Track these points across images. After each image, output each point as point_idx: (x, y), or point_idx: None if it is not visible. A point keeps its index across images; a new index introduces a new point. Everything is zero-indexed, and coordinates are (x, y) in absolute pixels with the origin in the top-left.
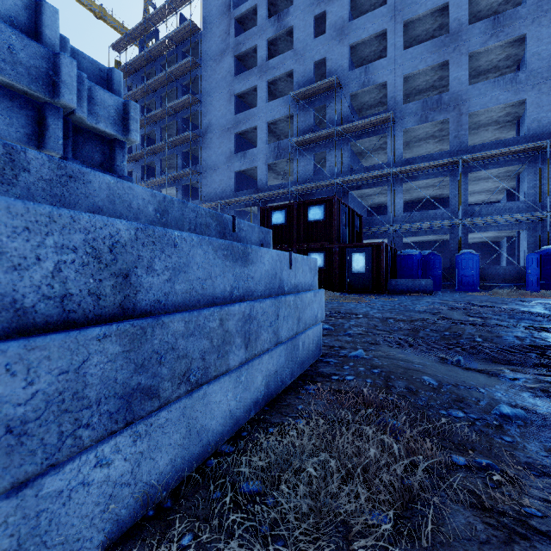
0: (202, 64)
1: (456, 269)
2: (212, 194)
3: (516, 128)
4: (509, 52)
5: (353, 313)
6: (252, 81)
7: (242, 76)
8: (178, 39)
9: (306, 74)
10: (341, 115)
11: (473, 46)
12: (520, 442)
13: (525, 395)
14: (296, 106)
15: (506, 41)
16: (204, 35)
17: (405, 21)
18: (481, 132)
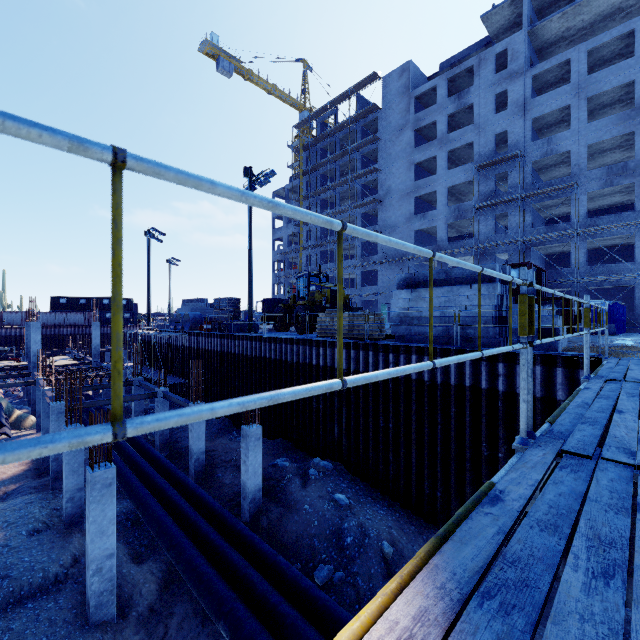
0: (381, 137)
1: None
2: (391, 250)
3: None
4: None
5: None
6: (432, 152)
7: (422, 147)
8: (359, 118)
9: (486, 145)
10: (523, 181)
11: None
12: None
13: None
14: (477, 173)
15: None
16: (383, 113)
17: (589, 97)
18: None
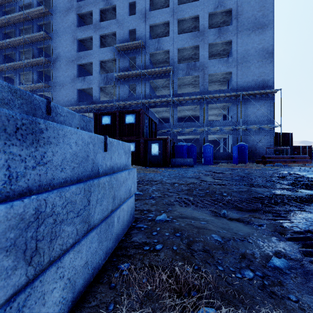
0: (53, 13)
1: (203, 153)
2: (60, 102)
3: (227, 85)
4: (224, 47)
5: (153, 181)
6: (89, 33)
7: (82, 28)
8: None
9: (124, 36)
10: (144, 64)
11: (210, 40)
12: (302, 299)
13: (274, 240)
14: (118, 54)
15: (224, 41)
16: None
17: (178, 19)
18: (213, 85)
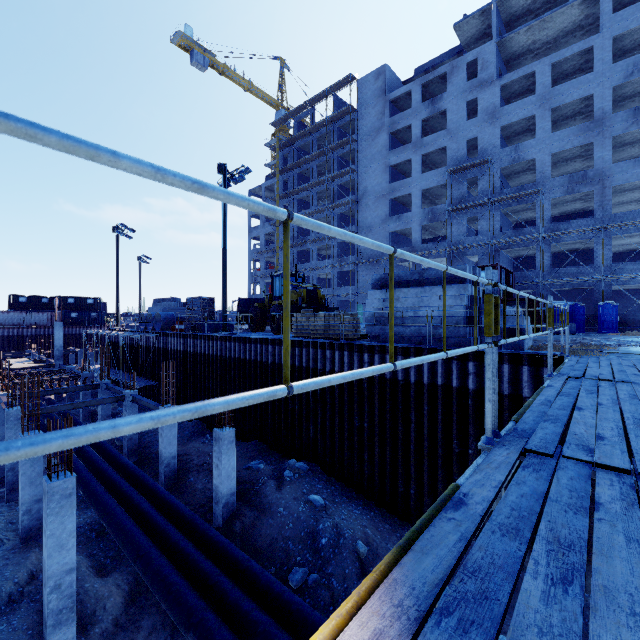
0: (358, 139)
1: (598, 316)
2: (367, 250)
3: None
4: None
5: None
6: (407, 155)
7: (397, 150)
8: (336, 118)
9: (458, 150)
10: (492, 186)
11: (615, 131)
12: None
13: None
14: (449, 177)
15: None
16: (360, 115)
17: (552, 108)
18: (628, 193)
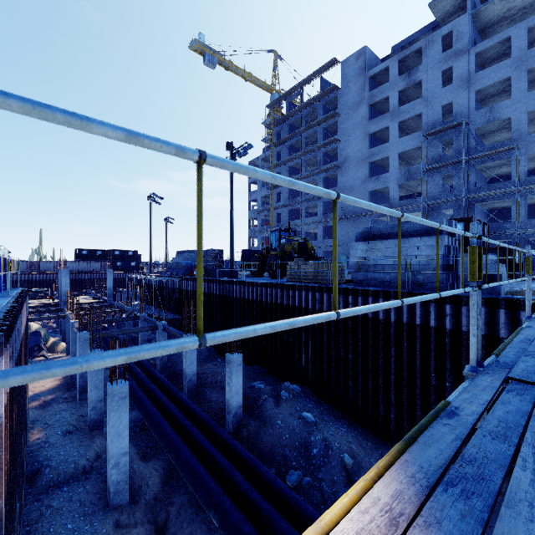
0: (341, 112)
1: None
2: (349, 208)
3: None
4: None
5: None
6: (385, 123)
7: (376, 120)
8: (321, 97)
9: (434, 115)
10: (467, 146)
11: None
12: None
13: None
14: (425, 140)
15: None
16: (342, 92)
17: (529, 69)
18: None
